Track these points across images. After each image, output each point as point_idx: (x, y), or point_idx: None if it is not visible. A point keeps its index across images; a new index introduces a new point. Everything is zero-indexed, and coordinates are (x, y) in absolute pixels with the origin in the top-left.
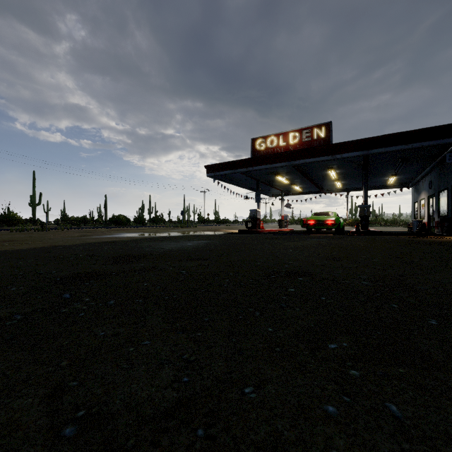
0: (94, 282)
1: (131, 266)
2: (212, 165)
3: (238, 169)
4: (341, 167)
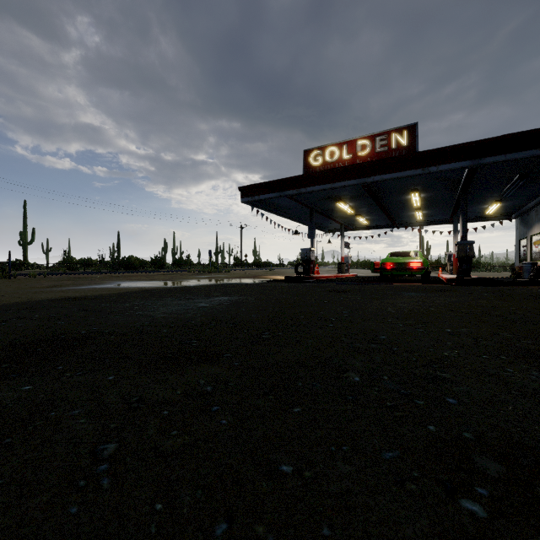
0: None
1: None
2: (248, 186)
3: (285, 191)
4: (429, 188)
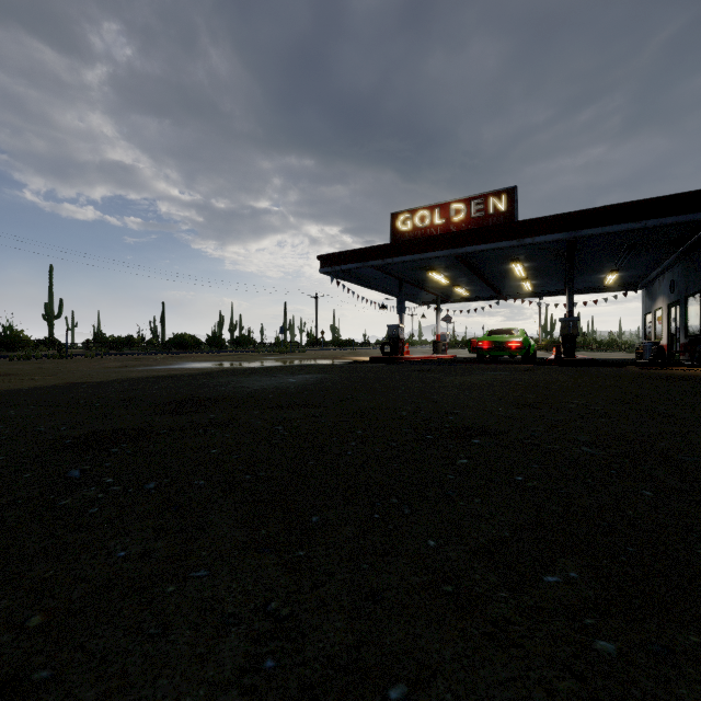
0: (128, 448)
1: (192, 418)
2: (328, 255)
3: (369, 261)
4: (532, 257)
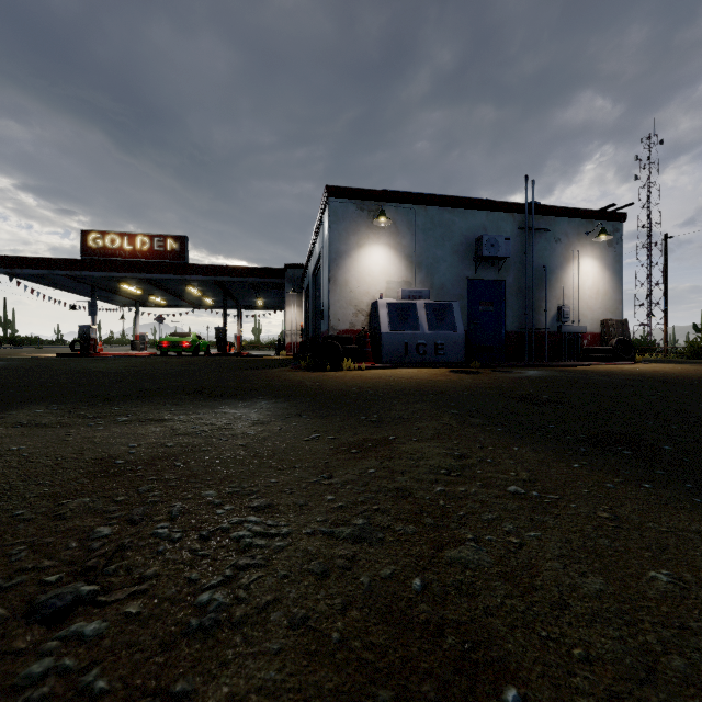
0: None
1: None
2: (6, 257)
3: (57, 270)
4: (200, 285)
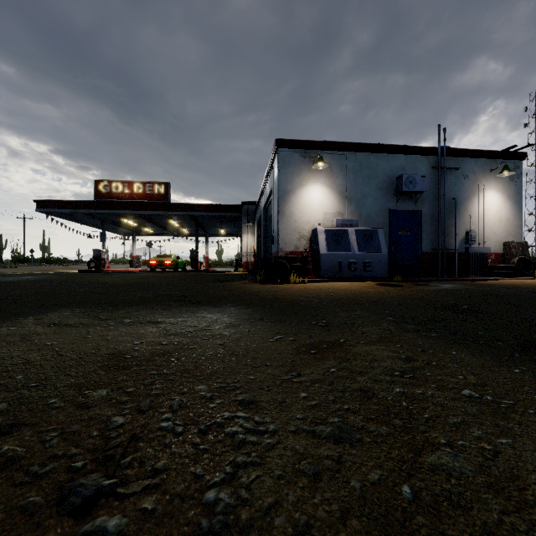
0: None
1: None
2: (44, 200)
3: (78, 209)
4: (179, 218)
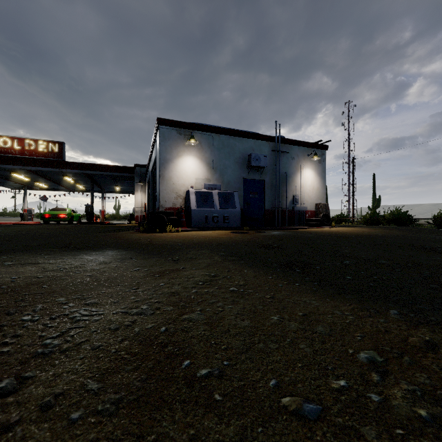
0: None
1: None
2: None
3: None
4: (74, 176)
